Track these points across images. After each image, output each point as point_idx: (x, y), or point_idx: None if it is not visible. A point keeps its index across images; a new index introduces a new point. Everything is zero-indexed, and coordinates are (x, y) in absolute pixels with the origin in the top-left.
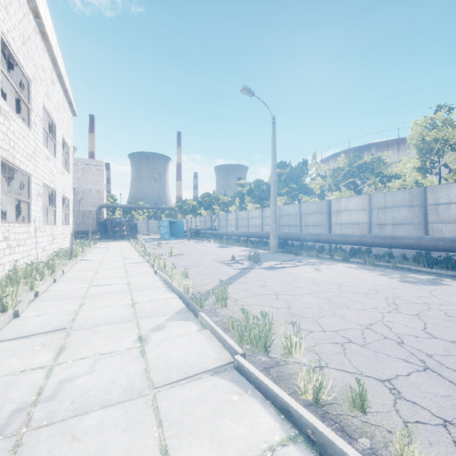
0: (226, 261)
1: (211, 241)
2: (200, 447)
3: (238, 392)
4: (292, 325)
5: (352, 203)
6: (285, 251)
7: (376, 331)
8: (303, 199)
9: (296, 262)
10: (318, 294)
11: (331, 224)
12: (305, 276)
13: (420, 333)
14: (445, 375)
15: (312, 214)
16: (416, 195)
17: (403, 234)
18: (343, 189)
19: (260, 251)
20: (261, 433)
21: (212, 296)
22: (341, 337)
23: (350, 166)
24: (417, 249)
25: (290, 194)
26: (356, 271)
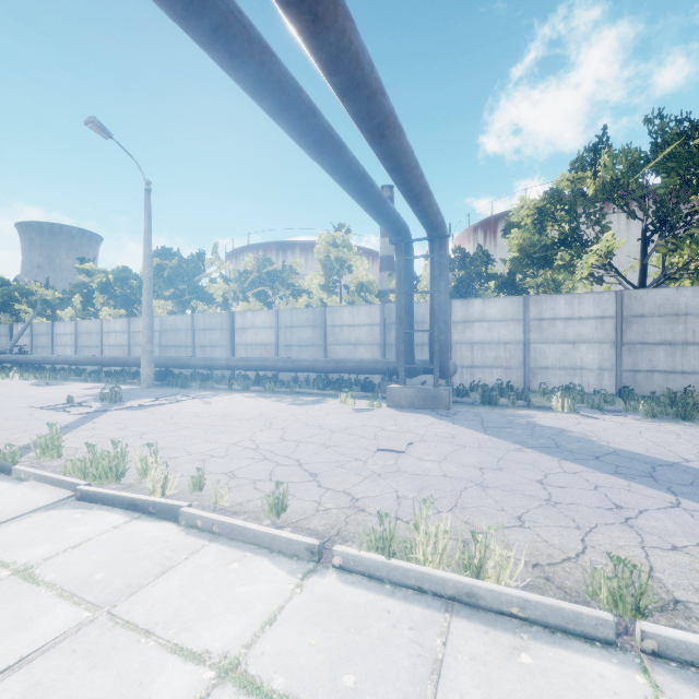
0: (54, 405)
1: (15, 375)
2: (39, 547)
3: (81, 512)
4: (149, 447)
5: (259, 319)
6: (167, 383)
7: (241, 445)
8: (199, 308)
9: (180, 397)
10: (196, 427)
11: (235, 344)
12: (187, 411)
13: (276, 440)
14: (275, 459)
15: (210, 331)
16: (318, 315)
17: (308, 356)
18: (253, 298)
19: (124, 386)
20: (106, 524)
21: (33, 451)
22: (206, 455)
23: (259, 271)
24: (313, 371)
25: (178, 299)
26: (252, 400)
